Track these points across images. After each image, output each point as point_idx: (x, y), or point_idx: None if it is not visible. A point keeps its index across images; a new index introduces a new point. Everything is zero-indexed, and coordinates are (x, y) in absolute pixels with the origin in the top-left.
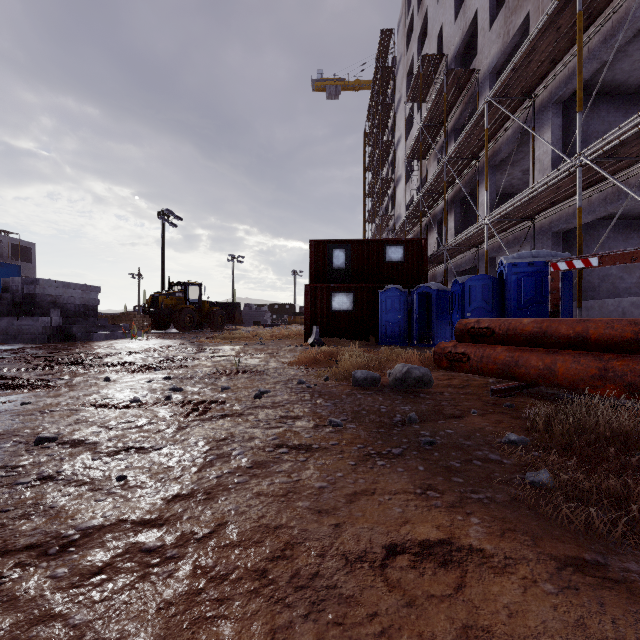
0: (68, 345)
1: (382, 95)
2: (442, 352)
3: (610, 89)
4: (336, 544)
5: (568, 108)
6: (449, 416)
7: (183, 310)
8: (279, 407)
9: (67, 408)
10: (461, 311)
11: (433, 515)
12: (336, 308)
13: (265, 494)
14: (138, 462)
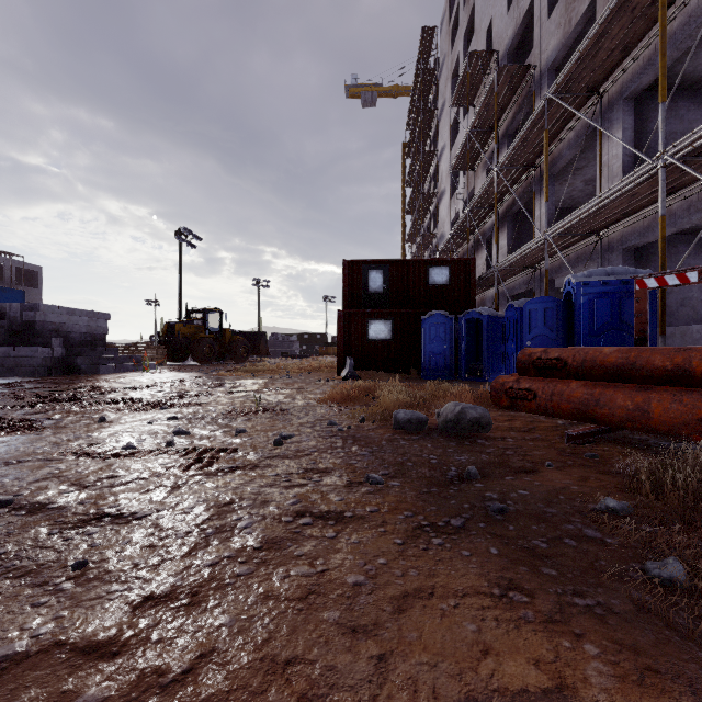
0: (70, 379)
1: (423, 101)
2: (501, 388)
3: (691, 82)
4: (380, 699)
5: (641, 105)
6: (518, 470)
7: (202, 340)
8: (304, 457)
9: (41, 457)
10: (517, 340)
11: (525, 638)
12: (373, 337)
13: (275, 596)
14: (109, 538)
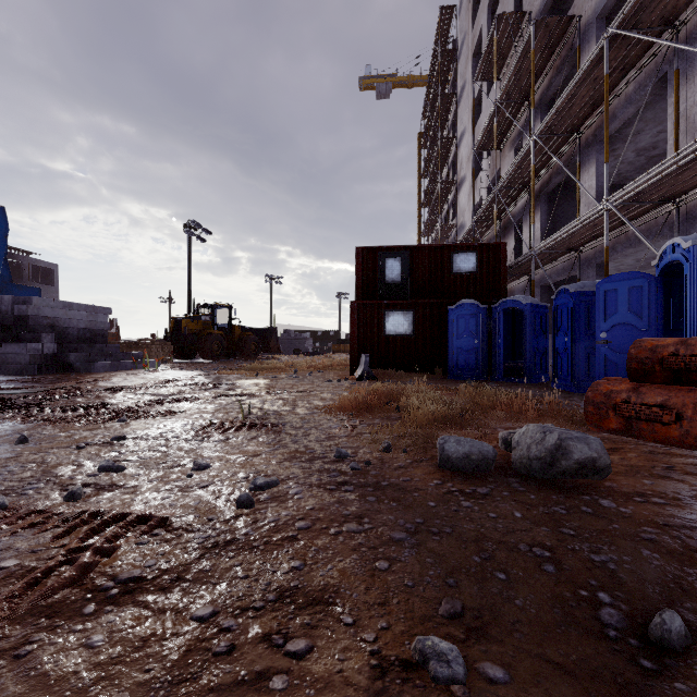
0: (58, 377)
1: (441, 85)
2: (606, 401)
3: None
4: None
5: None
6: None
7: (210, 336)
8: (282, 546)
9: None
10: (574, 332)
11: None
12: (391, 331)
13: None
14: None
